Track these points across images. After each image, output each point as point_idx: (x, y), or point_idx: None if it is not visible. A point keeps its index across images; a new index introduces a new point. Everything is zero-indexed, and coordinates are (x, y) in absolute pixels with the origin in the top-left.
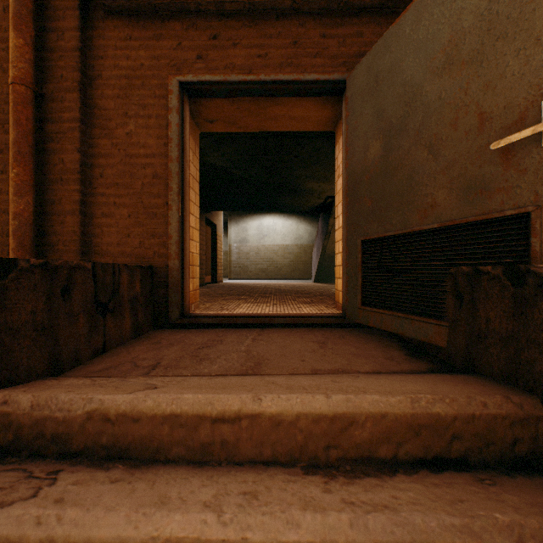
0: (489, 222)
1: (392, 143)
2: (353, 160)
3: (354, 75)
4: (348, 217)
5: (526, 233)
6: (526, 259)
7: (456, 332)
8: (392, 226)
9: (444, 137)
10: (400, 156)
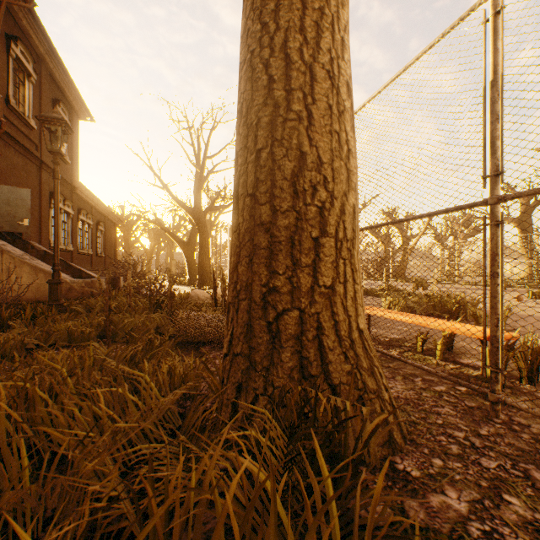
0: (16, 233)
1: None
2: None
3: None
4: None
5: (23, 235)
6: (23, 239)
7: None
8: None
9: (7, 216)
10: None
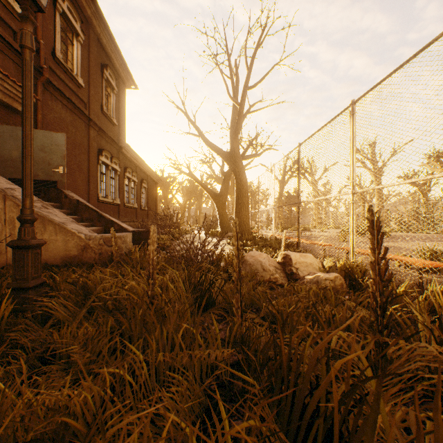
0: (51, 181)
1: None
2: (4, 153)
3: (4, 127)
4: (0, 169)
5: (57, 184)
6: (57, 188)
7: (45, 200)
8: None
9: (41, 163)
10: None
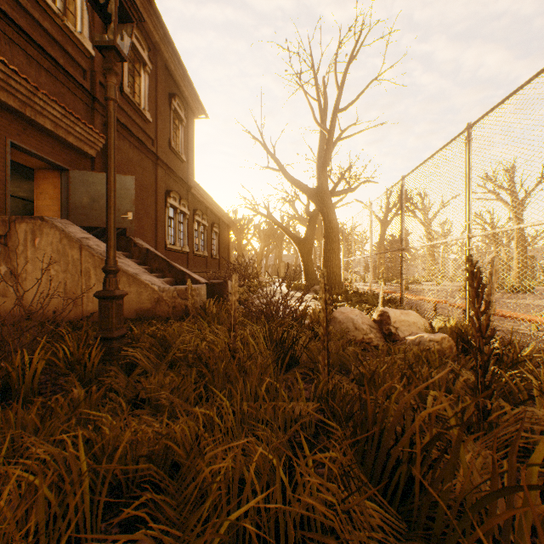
0: (120, 228)
1: (94, 203)
2: (75, 199)
3: (75, 172)
4: (71, 217)
5: (126, 231)
6: (126, 235)
7: None
8: (94, 225)
9: None
10: (98, 207)
